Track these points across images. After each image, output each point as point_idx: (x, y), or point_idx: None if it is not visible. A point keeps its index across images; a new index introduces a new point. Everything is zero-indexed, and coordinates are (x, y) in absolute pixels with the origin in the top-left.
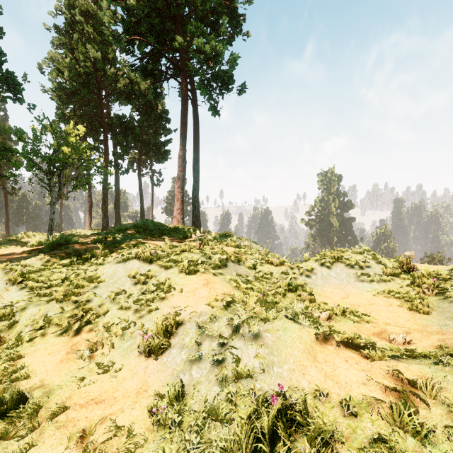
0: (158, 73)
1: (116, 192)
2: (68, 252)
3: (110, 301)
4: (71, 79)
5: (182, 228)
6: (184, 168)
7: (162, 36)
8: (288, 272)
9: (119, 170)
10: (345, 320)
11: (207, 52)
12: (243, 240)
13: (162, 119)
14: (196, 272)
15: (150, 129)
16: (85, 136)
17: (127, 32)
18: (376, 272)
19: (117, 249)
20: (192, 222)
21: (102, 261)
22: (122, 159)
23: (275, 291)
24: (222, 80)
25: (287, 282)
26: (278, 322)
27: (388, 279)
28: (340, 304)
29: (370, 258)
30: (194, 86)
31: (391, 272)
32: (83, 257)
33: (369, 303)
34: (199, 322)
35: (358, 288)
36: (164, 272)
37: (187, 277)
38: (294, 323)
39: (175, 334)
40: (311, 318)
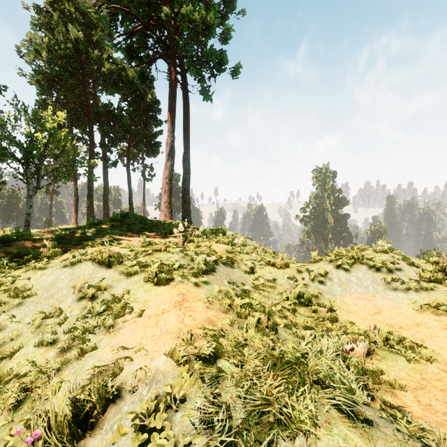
0: (146, 56)
1: (104, 186)
2: (8, 251)
3: (32, 328)
4: (51, 62)
5: (169, 223)
6: (172, 156)
7: (148, 10)
8: (296, 277)
9: (106, 162)
10: (392, 355)
11: (196, 22)
12: (237, 236)
13: (152, 110)
14: (169, 281)
15: (139, 119)
16: (70, 127)
17: (107, 3)
18: (411, 276)
19: (77, 247)
20: (182, 217)
21: (46, 264)
22: (110, 151)
23: (282, 306)
24: (214, 58)
25: (296, 291)
26: (328, 442)
27: (431, 288)
28: (373, 323)
29: (399, 259)
30: (184, 68)
31: (431, 278)
32: (24, 259)
33: (413, 323)
34: (140, 415)
35: (391, 299)
36: (125, 280)
37: (155, 289)
38: (360, 430)
39: (98, 424)
40: (348, 361)
